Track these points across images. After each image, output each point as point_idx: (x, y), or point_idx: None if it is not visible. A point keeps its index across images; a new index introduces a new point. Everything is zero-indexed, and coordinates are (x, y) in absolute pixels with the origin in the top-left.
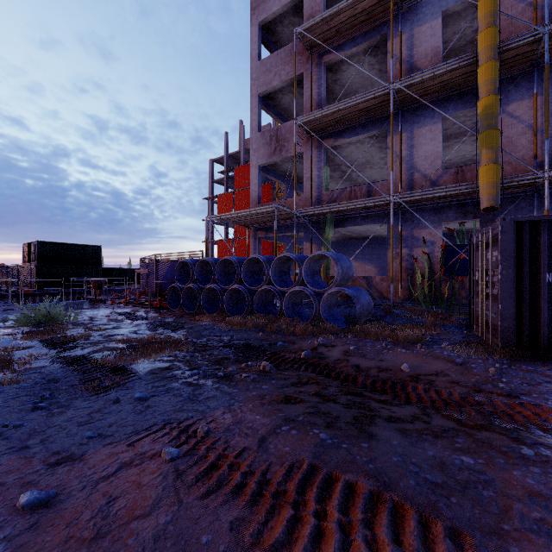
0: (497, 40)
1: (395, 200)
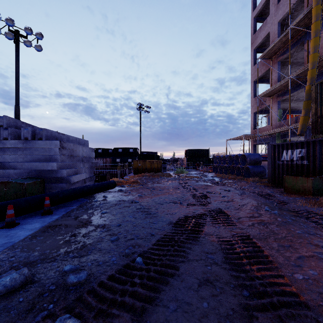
0: (315, 58)
1: (290, 128)
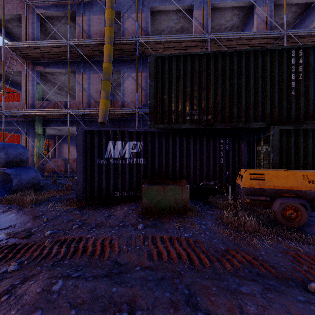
0: (112, 34)
1: (70, 112)
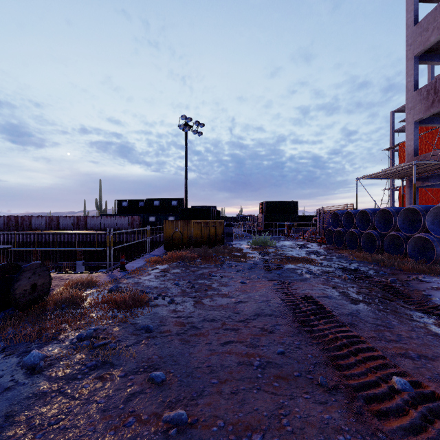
0: None
1: None
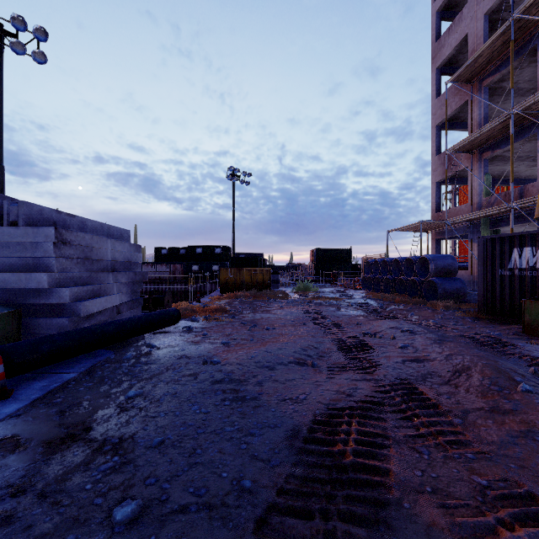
0: None
1: (513, 207)
